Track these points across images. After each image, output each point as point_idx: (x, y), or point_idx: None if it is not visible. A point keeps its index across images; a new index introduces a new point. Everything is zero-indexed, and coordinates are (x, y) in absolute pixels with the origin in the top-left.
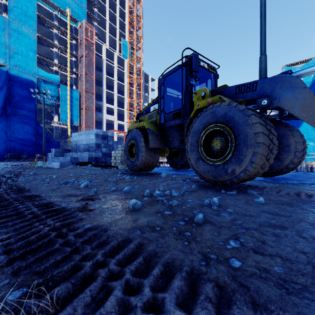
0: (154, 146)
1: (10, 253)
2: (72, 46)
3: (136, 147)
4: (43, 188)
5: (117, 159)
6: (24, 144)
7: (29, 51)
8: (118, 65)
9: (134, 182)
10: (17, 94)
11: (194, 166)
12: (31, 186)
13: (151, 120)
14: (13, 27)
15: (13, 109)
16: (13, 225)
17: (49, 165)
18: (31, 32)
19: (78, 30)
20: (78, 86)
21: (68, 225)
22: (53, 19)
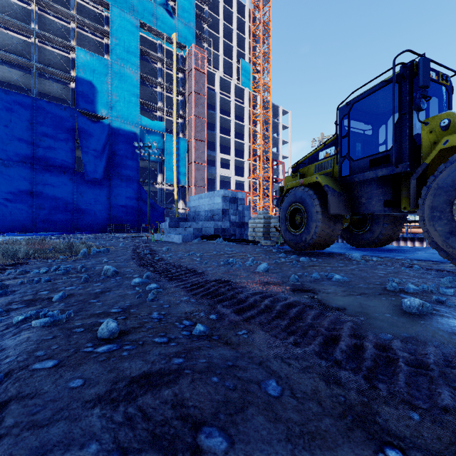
0: (336, 212)
1: (341, 367)
2: (178, 81)
3: (303, 214)
4: (211, 270)
5: (257, 231)
6: (126, 212)
7: (131, 96)
8: (235, 98)
9: (324, 266)
10: (120, 151)
11: (441, 244)
12: (191, 266)
13: (323, 173)
14: (115, 69)
15: (115, 169)
16: (269, 323)
17: (168, 239)
18: (133, 72)
19: (186, 59)
20: (186, 133)
21: (353, 330)
22: (157, 50)
